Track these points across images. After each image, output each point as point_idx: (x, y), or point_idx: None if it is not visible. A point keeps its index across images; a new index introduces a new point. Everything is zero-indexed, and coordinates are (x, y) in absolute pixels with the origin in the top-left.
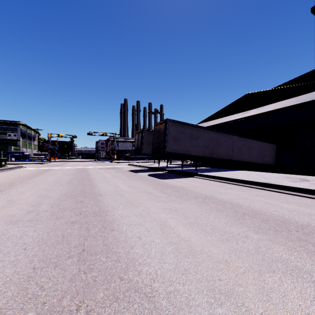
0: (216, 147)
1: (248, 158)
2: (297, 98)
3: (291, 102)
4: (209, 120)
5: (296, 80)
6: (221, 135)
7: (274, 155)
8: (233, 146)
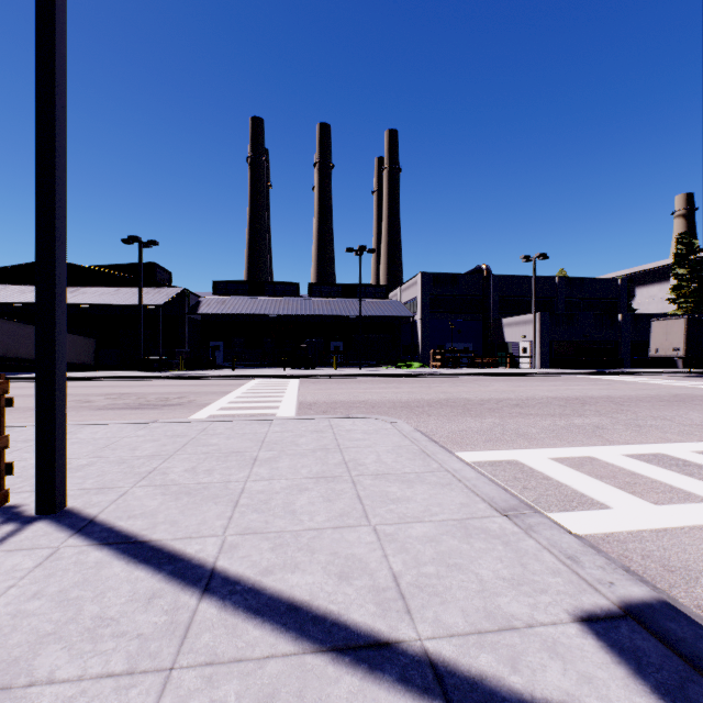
0: (14, 342)
1: None
2: (118, 291)
3: (111, 296)
4: None
5: (119, 267)
6: (21, 326)
7: (94, 352)
8: None
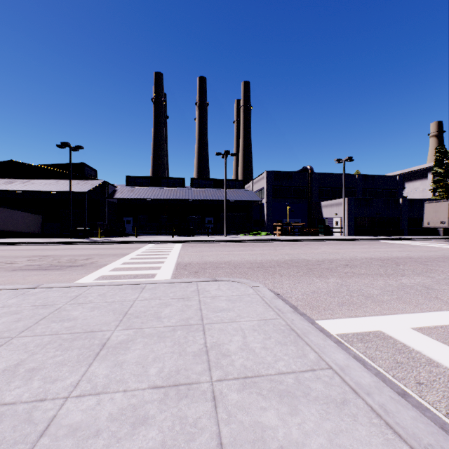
0: None
1: (14, 228)
2: (57, 182)
3: (52, 186)
4: None
5: (59, 166)
6: None
7: (41, 224)
8: None
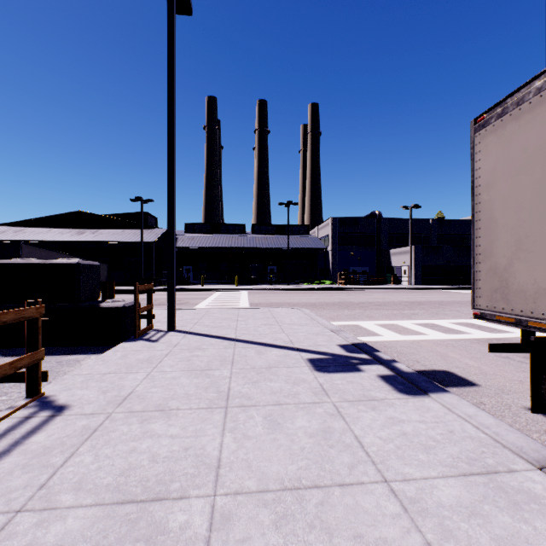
0: None
1: None
2: (123, 232)
3: (120, 236)
4: (22, 225)
5: (123, 215)
6: (66, 256)
7: (107, 273)
8: None
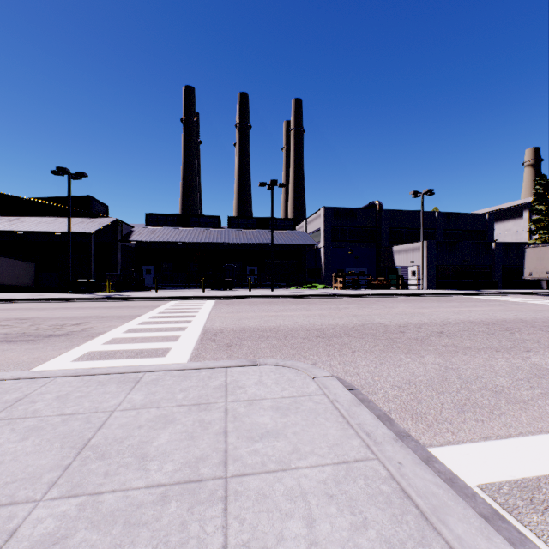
0: None
1: None
2: (55, 220)
3: (47, 225)
4: None
5: (57, 199)
6: None
7: (34, 275)
8: None
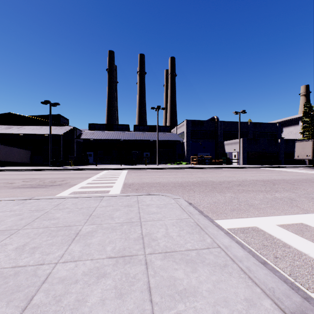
0: None
1: (12, 159)
2: (41, 127)
3: (37, 130)
4: None
5: (42, 116)
6: None
7: (30, 157)
8: (0, 151)
